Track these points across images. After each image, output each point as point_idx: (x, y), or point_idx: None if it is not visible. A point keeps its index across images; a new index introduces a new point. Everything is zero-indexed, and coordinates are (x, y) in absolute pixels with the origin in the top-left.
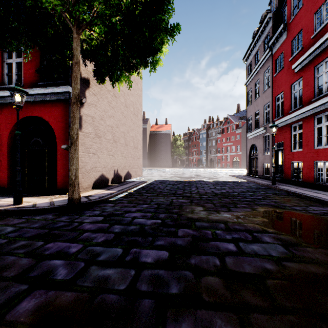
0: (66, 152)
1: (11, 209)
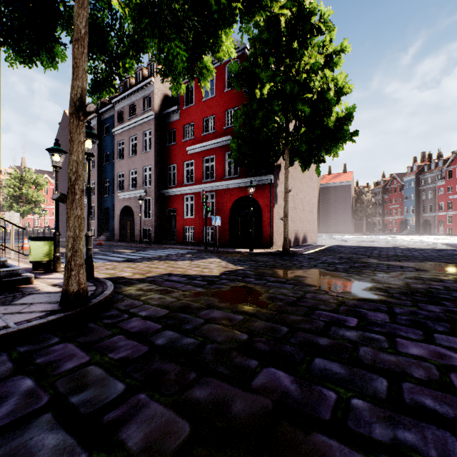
0: (268, 220)
1: (253, 253)
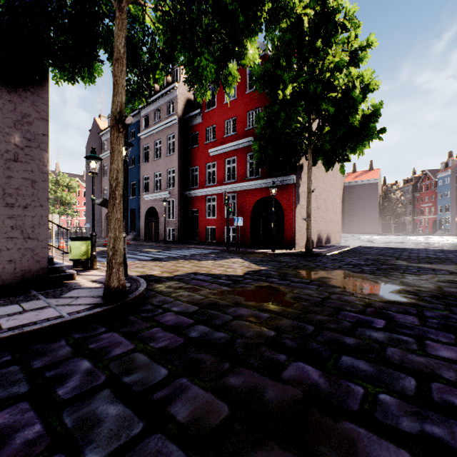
0: (290, 221)
1: (275, 253)
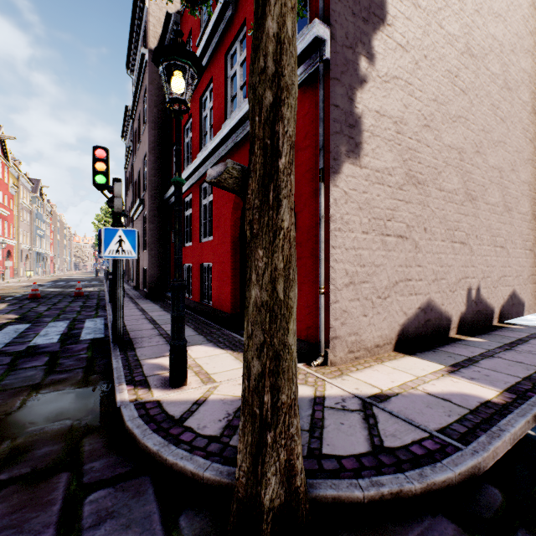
0: (314, 235)
1: (124, 417)
